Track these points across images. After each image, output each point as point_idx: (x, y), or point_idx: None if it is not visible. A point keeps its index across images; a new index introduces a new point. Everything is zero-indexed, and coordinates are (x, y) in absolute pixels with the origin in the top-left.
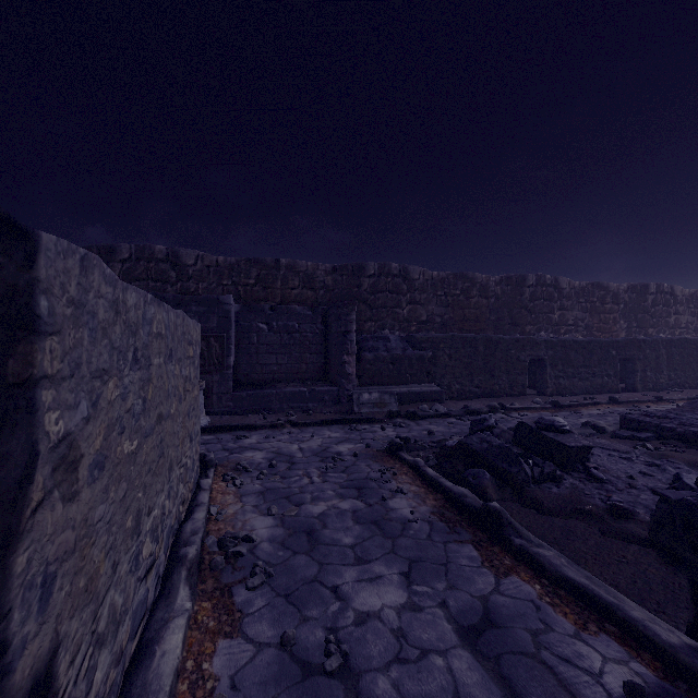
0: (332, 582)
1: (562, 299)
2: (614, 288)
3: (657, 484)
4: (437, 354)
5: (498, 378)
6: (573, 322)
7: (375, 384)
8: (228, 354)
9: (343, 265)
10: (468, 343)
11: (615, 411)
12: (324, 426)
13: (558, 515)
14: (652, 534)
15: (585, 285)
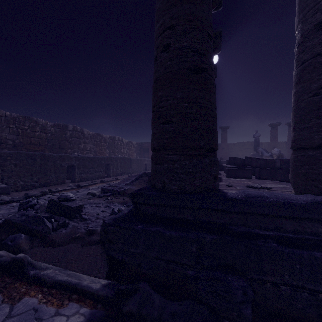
0: None
1: (85, 138)
2: (105, 136)
3: (107, 214)
4: (5, 164)
5: (50, 176)
6: (89, 149)
7: None
8: None
9: None
10: (30, 157)
11: (102, 186)
12: None
13: (63, 244)
14: (100, 238)
15: (94, 133)
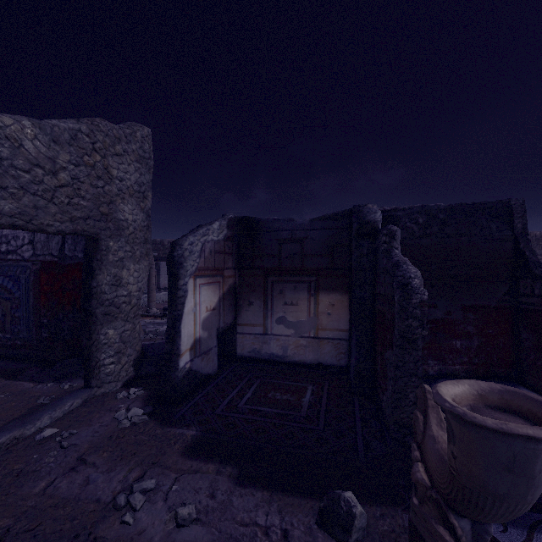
0: None
1: None
2: None
3: None
4: None
5: None
6: None
7: None
8: None
9: None
10: None
11: None
12: None
13: None
14: None
15: None
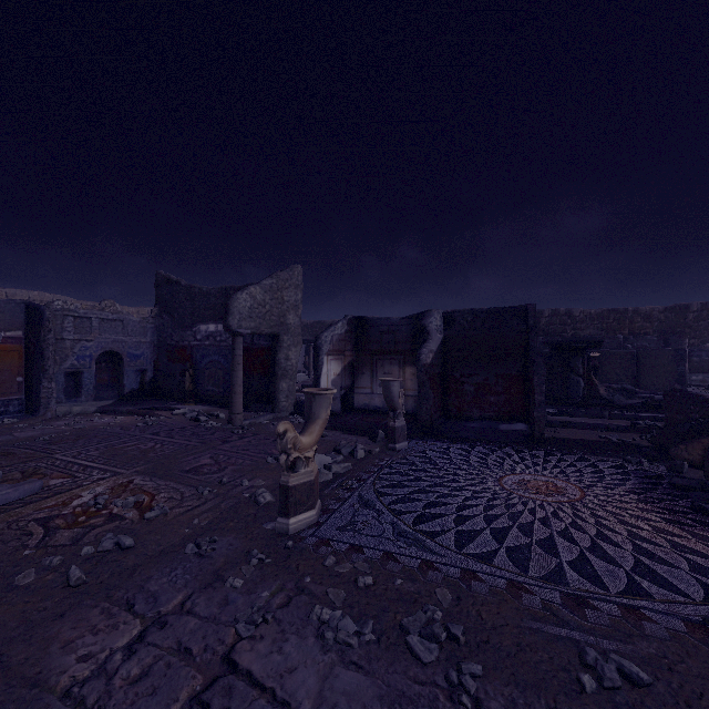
0: None
1: None
2: None
3: None
4: None
5: None
6: None
7: (700, 373)
8: None
9: (671, 307)
10: None
11: None
12: None
13: None
14: None
15: None
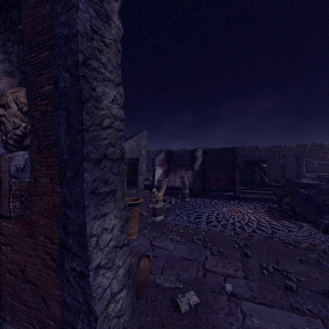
0: (305, 182)
1: None
2: None
3: None
4: (328, 167)
5: None
6: None
7: (310, 173)
8: None
9: (299, 145)
10: None
11: None
12: None
13: None
14: None
15: None
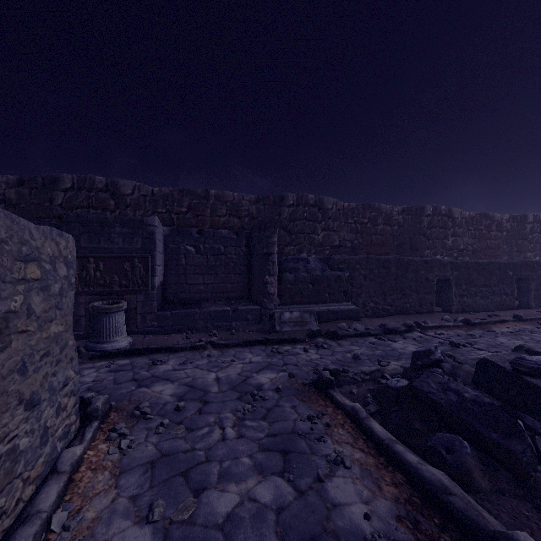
0: None
1: (455, 227)
2: (498, 218)
3: None
4: (354, 275)
5: (409, 297)
6: (464, 247)
7: (296, 303)
8: (152, 275)
9: (265, 196)
10: (381, 264)
11: (525, 329)
12: (246, 348)
13: None
14: None
15: (474, 215)
